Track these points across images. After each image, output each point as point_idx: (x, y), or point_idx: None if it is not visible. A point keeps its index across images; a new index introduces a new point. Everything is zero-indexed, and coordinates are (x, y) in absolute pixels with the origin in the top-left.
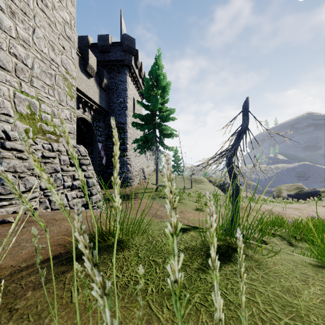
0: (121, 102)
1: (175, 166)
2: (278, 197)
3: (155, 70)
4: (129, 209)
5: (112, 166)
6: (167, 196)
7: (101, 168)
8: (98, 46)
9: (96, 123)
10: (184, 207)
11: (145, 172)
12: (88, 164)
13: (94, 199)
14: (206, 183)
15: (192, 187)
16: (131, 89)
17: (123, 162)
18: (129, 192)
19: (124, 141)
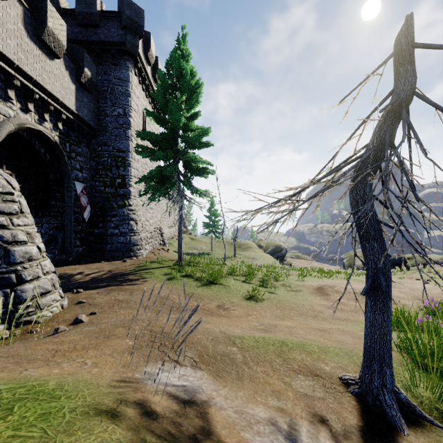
0: (119, 114)
1: (211, 225)
2: (350, 267)
3: (176, 58)
4: (116, 308)
5: (104, 223)
6: (197, 274)
7: (82, 226)
8: (77, 13)
9: (70, 146)
10: (227, 294)
11: (167, 235)
12: (13, 212)
13: (27, 291)
14: (255, 249)
15: (235, 255)
16: (138, 96)
17: (122, 217)
18: (130, 267)
19: (125, 181)
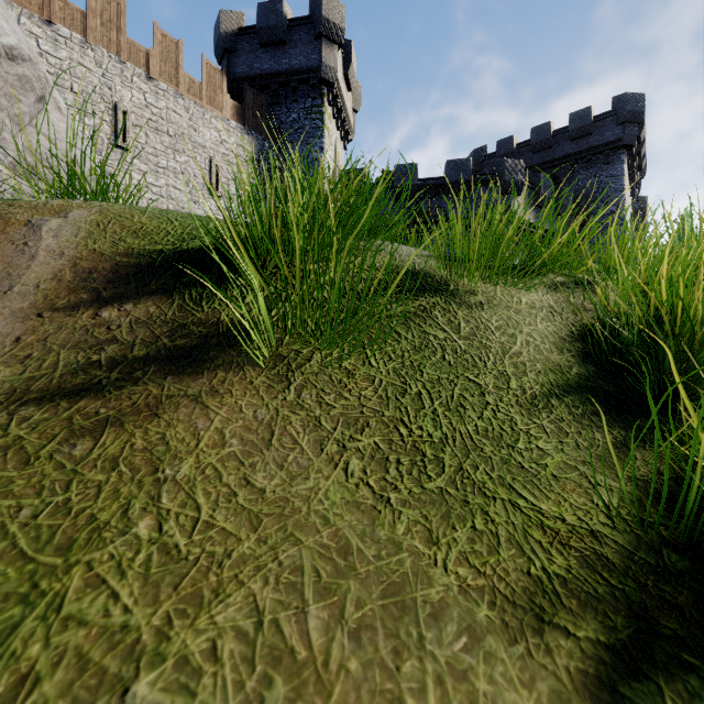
0: None
1: None
2: None
3: (682, 233)
4: None
5: None
6: None
7: None
8: None
9: None
10: None
11: None
12: None
13: None
14: None
15: None
16: None
17: None
18: None
19: None
